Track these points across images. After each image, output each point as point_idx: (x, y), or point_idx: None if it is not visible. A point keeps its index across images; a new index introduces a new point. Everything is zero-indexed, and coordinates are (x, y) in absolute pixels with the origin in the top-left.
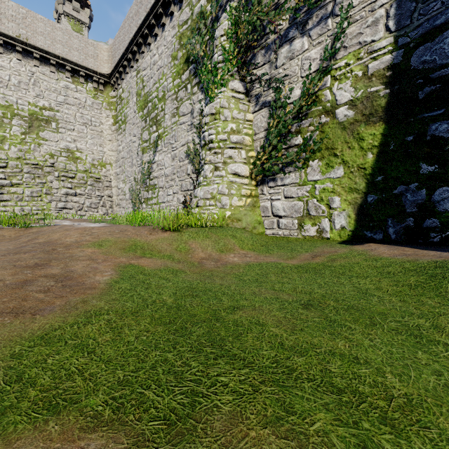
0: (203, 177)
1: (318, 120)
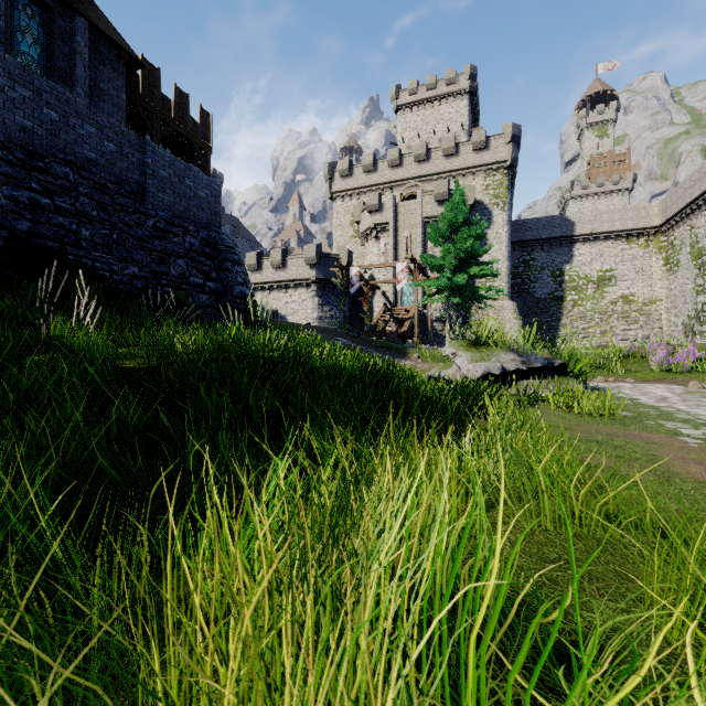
0: None
1: None
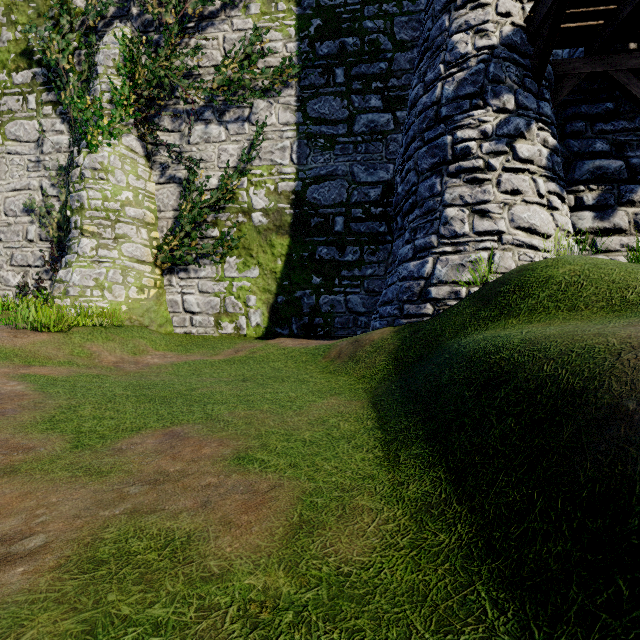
0: (78, 255)
1: (236, 217)
